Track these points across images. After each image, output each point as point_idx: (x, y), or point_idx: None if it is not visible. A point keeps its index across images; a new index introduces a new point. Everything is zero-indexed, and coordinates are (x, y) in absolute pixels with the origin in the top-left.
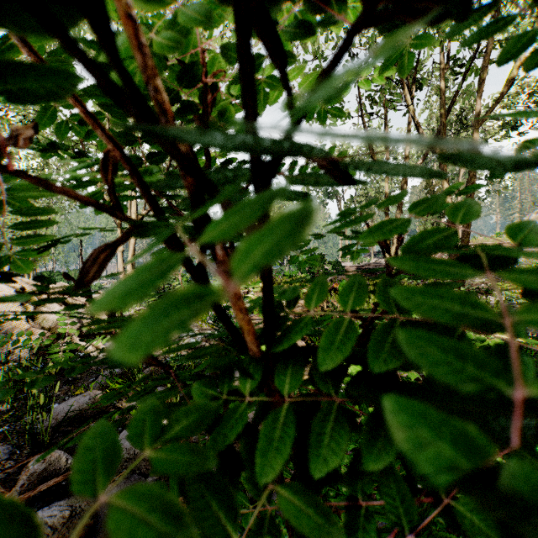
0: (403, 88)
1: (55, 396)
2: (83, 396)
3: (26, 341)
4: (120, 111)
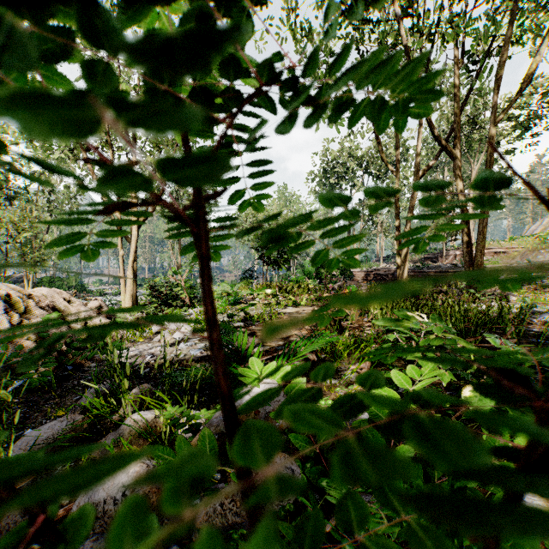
0: None
1: (32, 418)
2: (59, 421)
3: (2, 355)
4: None
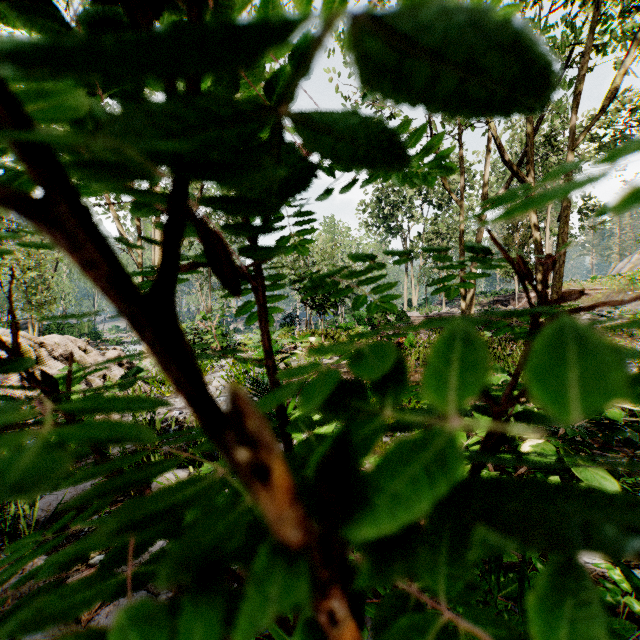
0: None
1: None
2: None
3: None
4: (54, 25)
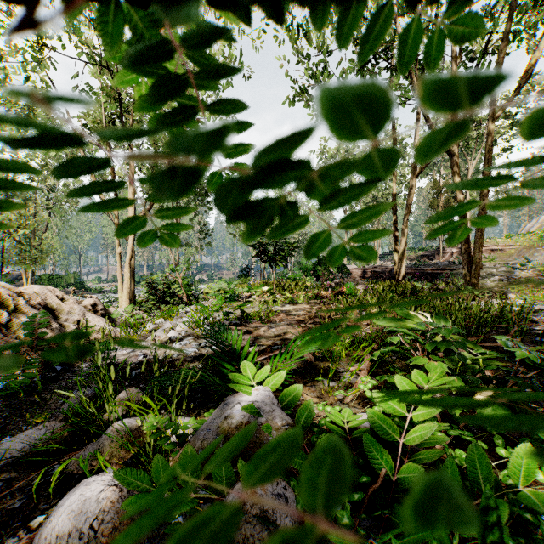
0: (413, 82)
1: (12, 424)
2: (38, 429)
3: None
4: None
